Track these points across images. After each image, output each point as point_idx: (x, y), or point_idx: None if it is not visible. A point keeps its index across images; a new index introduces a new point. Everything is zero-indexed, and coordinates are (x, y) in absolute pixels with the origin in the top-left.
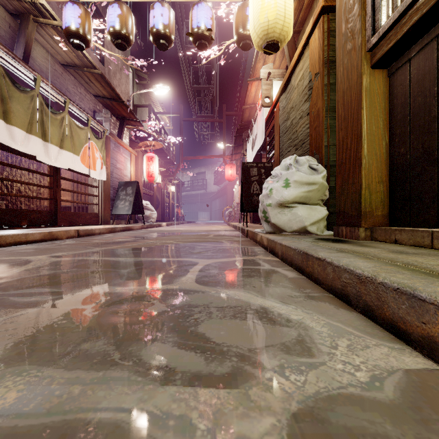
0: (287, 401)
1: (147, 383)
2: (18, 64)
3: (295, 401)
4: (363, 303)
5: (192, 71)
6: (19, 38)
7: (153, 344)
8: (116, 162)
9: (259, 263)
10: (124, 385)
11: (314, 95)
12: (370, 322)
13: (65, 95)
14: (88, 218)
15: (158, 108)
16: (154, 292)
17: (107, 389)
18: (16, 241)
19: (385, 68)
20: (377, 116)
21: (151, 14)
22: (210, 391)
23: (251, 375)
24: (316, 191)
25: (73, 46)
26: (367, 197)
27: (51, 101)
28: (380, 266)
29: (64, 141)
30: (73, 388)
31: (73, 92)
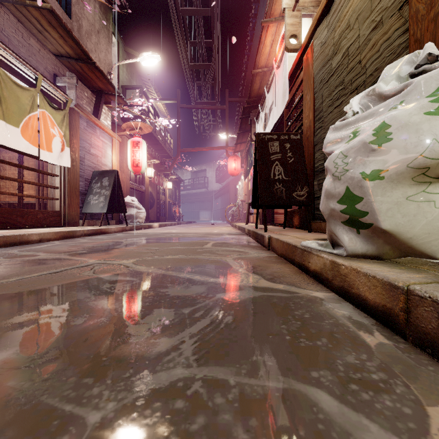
0: None
1: None
2: None
3: None
4: None
5: (190, 48)
6: None
7: None
8: (89, 146)
9: None
10: None
11: None
12: None
13: None
14: (40, 217)
15: (153, 95)
16: None
17: None
18: None
19: None
20: None
21: None
22: None
23: None
24: None
25: None
26: None
27: None
28: None
29: None
30: None
31: (14, 40)
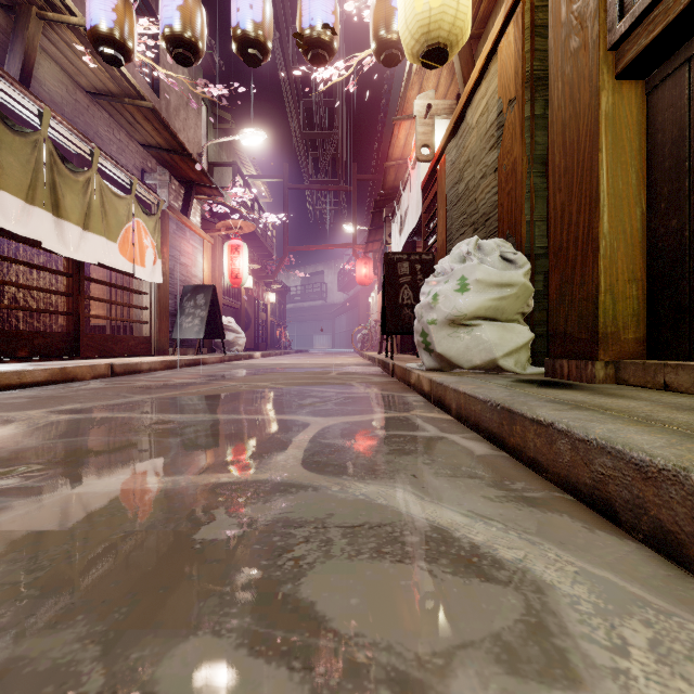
0: None
1: None
2: (11, 87)
3: None
4: (652, 523)
5: (303, 109)
6: (14, 46)
7: (193, 640)
8: (179, 253)
9: (418, 425)
10: None
11: (507, 136)
12: (673, 567)
13: (93, 142)
14: (132, 345)
15: (248, 168)
16: (220, 489)
17: None
18: (2, 384)
19: (640, 78)
20: (626, 165)
21: (233, 6)
22: None
23: None
24: (514, 298)
25: (103, 59)
26: (608, 307)
27: (70, 152)
28: (681, 444)
29: (91, 218)
30: None
31: (106, 139)
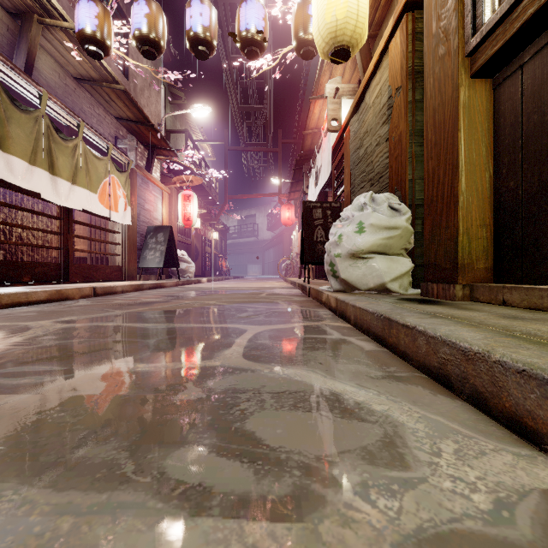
0: (375, 544)
1: (170, 512)
2: (19, 76)
3: (388, 544)
4: (471, 388)
5: (239, 88)
6: (20, 44)
7: (183, 449)
8: (144, 201)
9: (326, 331)
10: (136, 515)
11: (395, 115)
12: (482, 414)
13: (79, 117)
14: (108, 272)
15: (197, 134)
16: (188, 371)
17: (111, 524)
18: (15, 302)
19: (488, 78)
20: (478, 141)
21: (187, 14)
22: (261, 526)
23: (321, 499)
24: (398, 238)
25: (88, 54)
26: (465, 245)
27: (61, 125)
28: (493, 337)
29: (78, 175)
30: (62, 521)
31: (89, 114)
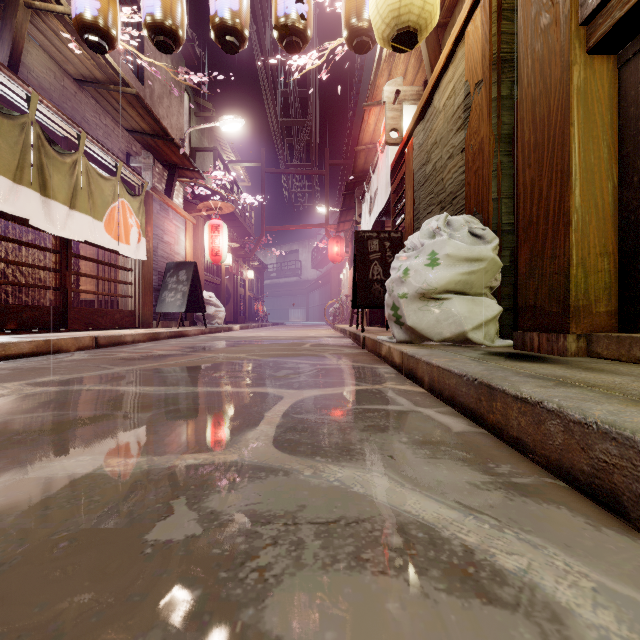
0: None
1: None
2: None
3: None
4: None
5: (279, 98)
6: (2, 33)
7: None
8: (162, 232)
9: (392, 399)
10: None
11: (474, 117)
12: None
13: (79, 126)
14: (117, 318)
15: (228, 154)
16: (184, 473)
17: None
18: None
19: (612, 53)
20: (598, 139)
21: None
22: None
23: None
24: (482, 273)
25: (88, 46)
26: (580, 280)
27: (57, 136)
28: None
29: (78, 198)
30: None
31: (93, 124)
